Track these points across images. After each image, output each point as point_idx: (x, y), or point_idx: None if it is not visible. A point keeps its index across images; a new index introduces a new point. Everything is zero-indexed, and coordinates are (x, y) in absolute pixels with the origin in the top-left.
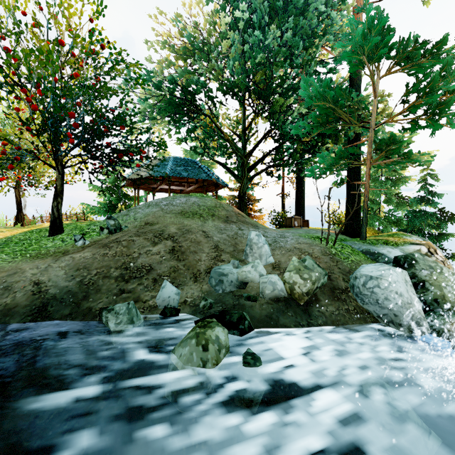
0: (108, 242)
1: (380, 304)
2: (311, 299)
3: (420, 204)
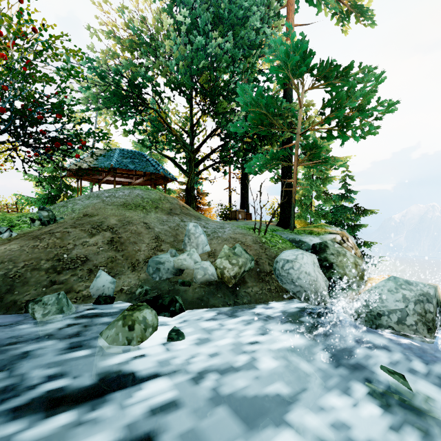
0: (40, 233)
1: (294, 283)
2: (239, 282)
3: (341, 200)
